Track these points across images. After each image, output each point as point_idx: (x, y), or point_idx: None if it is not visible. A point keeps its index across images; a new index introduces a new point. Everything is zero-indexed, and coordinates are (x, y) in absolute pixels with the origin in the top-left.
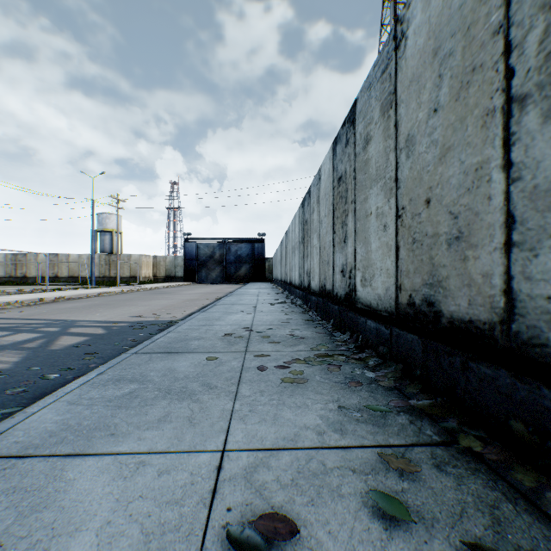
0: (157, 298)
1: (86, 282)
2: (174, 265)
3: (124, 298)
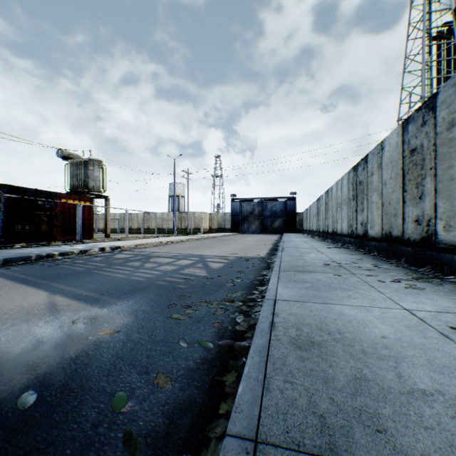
0: (228, 243)
1: (167, 232)
2: (223, 220)
3: (205, 242)
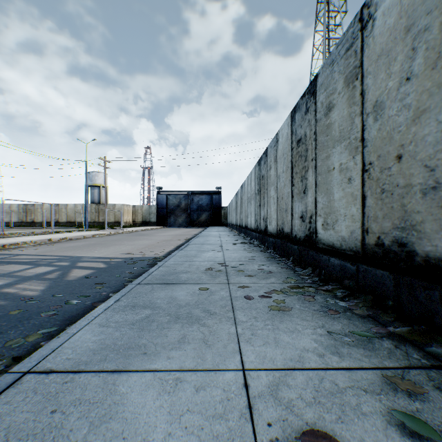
0: (139, 239)
1: (80, 226)
2: (149, 213)
3: (113, 239)
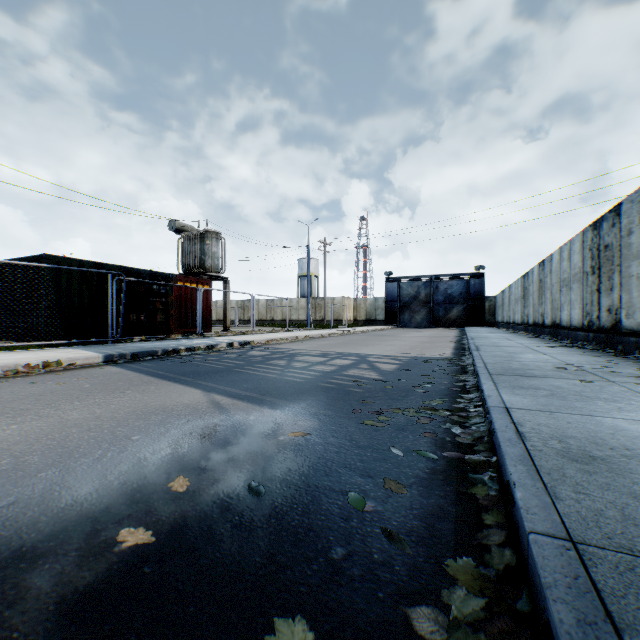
0: (388, 339)
1: (298, 325)
2: (374, 308)
3: (355, 338)
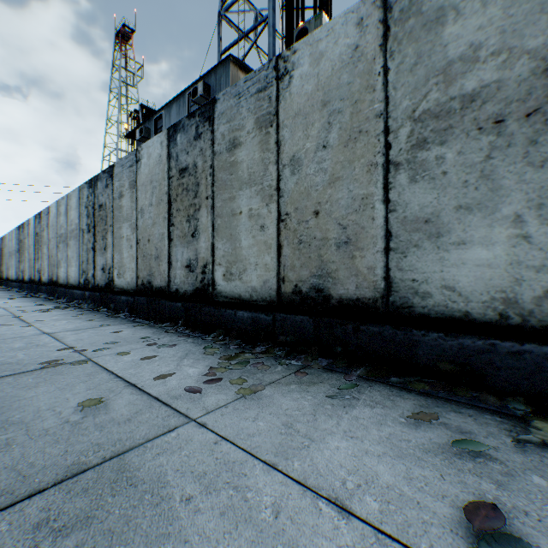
0: None
1: None
2: None
3: None
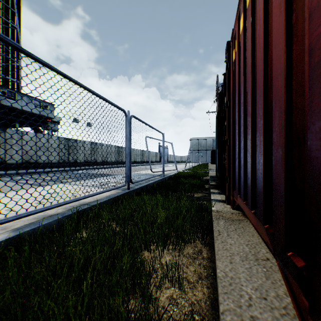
0: None
1: None
2: None
3: None
